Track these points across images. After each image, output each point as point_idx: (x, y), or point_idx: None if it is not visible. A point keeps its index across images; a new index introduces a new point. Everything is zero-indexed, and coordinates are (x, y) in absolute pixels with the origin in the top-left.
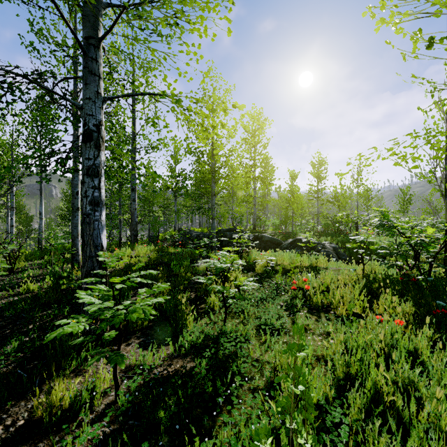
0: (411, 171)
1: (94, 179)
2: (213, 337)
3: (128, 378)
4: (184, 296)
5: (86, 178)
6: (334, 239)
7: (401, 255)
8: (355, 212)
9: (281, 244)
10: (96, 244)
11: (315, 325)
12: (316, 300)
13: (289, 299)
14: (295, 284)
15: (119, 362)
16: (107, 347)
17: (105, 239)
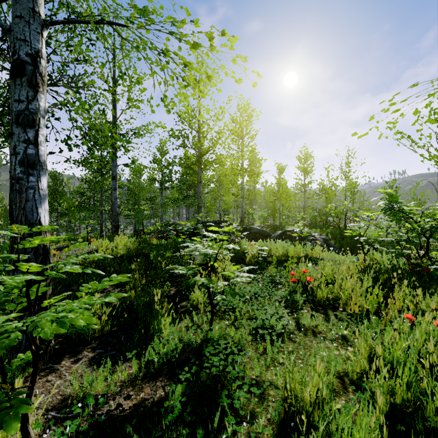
0: (415, 151)
1: (27, 130)
2: (195, 348)
3: (59, 422)
4: (159, 292)
5: (15, 128)
6: (323, 230)
7: (411, 242)
8: (345, 203)
9: (269, 236)
10: (29, 221)
11: (324, 326)
12: (320, 295)
13: (288, 294)
14: (294, 276)
15: (7, 421)
16: (4, 385)
17: (47, 216)
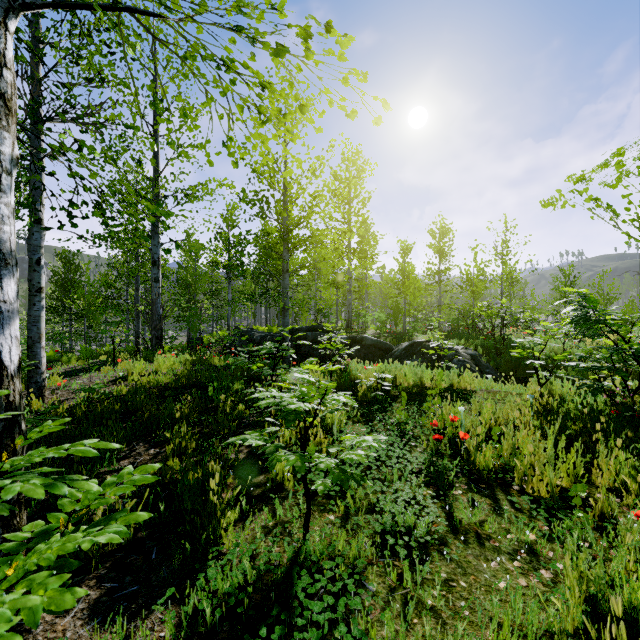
0: (619, 228)
1: None
2: (278, 580)
3: None
4: (218, 469)
5: None
6: (470, 342)
7: (618, 372)
8: (503, 301)
9: (391, 350)
10: None
11: (494, 523)
12: (481, 462)
13: (429, 460)
14: (436, 427)
15: None
16: None
17: (16, 348)
